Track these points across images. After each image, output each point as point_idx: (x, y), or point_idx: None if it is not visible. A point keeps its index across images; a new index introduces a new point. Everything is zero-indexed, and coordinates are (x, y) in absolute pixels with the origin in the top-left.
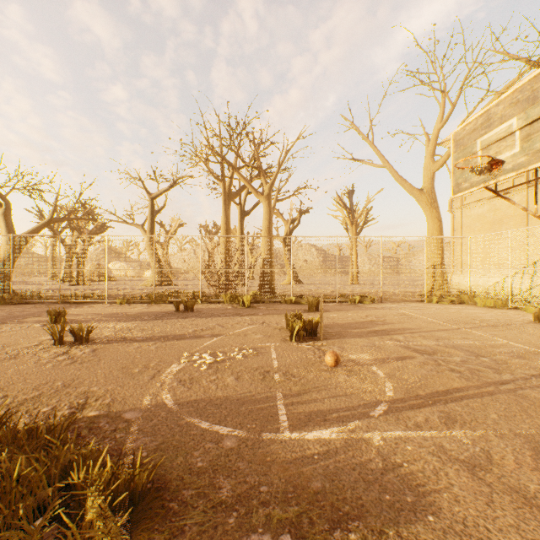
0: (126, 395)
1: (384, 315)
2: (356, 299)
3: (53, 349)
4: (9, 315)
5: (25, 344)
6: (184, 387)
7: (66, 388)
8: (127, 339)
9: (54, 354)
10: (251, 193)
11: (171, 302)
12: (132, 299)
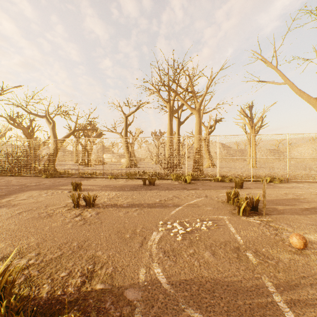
0: (124, 264)
1: (300, 194)
2: (267, 180)
3: (73, 211)
4: (53, 184)
5: (58, 205)
6: (170, 260)
7: (79, 250)
8: (117, 205)
9: (73, 215)
10: (184, 110)
11: (139, 178)
12: (116, 175)
